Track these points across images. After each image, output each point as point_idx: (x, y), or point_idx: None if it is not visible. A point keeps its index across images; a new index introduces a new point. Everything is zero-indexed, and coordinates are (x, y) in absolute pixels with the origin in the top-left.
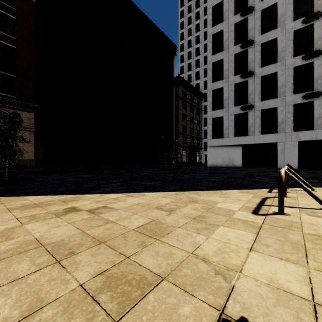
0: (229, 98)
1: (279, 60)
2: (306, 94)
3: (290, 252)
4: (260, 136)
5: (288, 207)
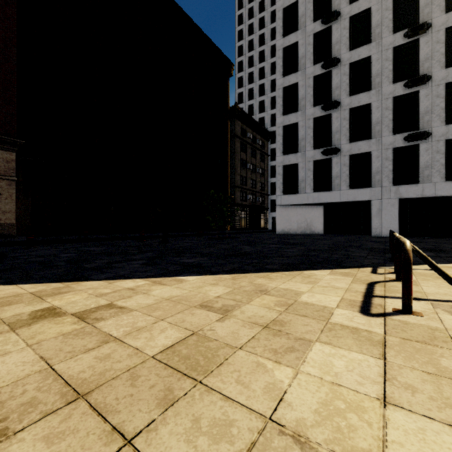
0: (306, 138)
1: (374, 87)
2: (409, 135)
3: None
4: (348, 192)
5: (412, 298)
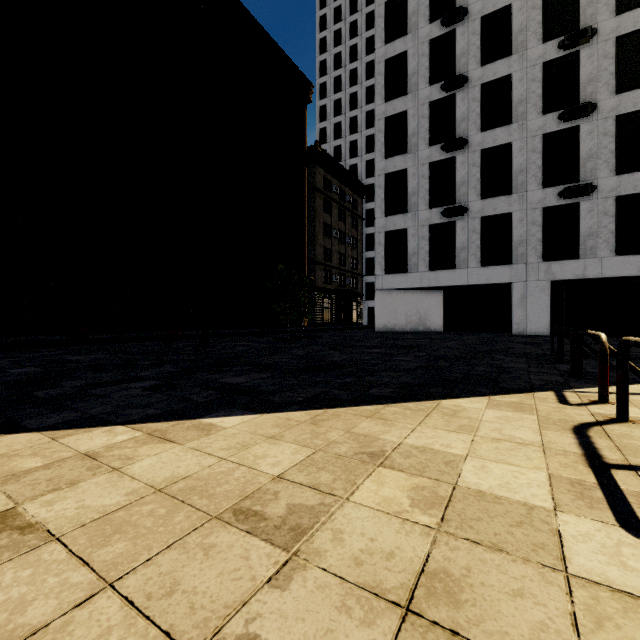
0: (418, 191)
1: (516, 119)
2: (566, 189)
3: None
4: (479, 270)
5: None
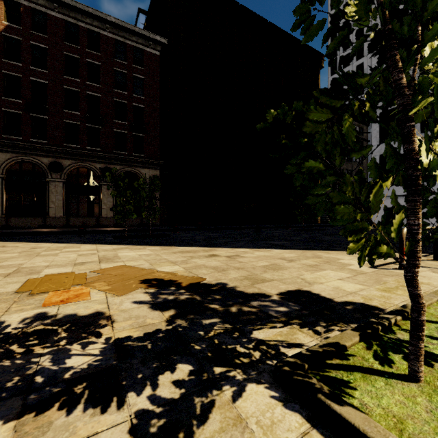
0: None
1: None
2: None
3: (368, 282)
4: None
5: (421, 266)
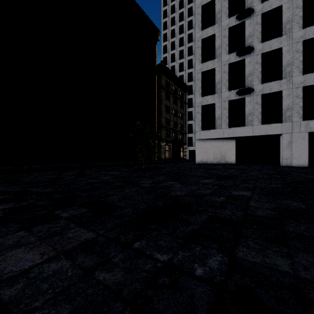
0: (222, 81)
1: (285, 33)
2: None
3: None
4: (260, 127)
5: None
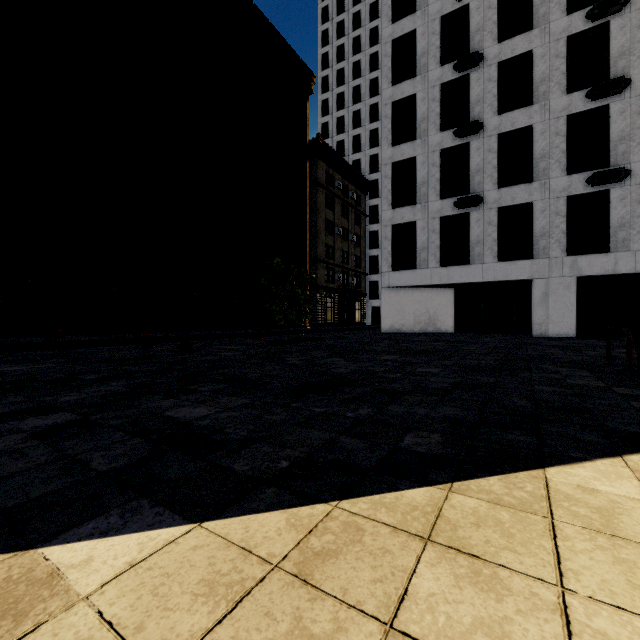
0: (428, 181)
1: (538, 100)
2: (595, 174)
3: None
4: (496, 266)
5: None
